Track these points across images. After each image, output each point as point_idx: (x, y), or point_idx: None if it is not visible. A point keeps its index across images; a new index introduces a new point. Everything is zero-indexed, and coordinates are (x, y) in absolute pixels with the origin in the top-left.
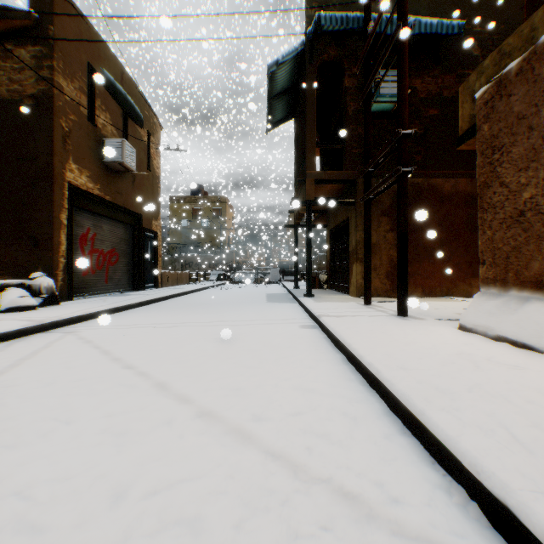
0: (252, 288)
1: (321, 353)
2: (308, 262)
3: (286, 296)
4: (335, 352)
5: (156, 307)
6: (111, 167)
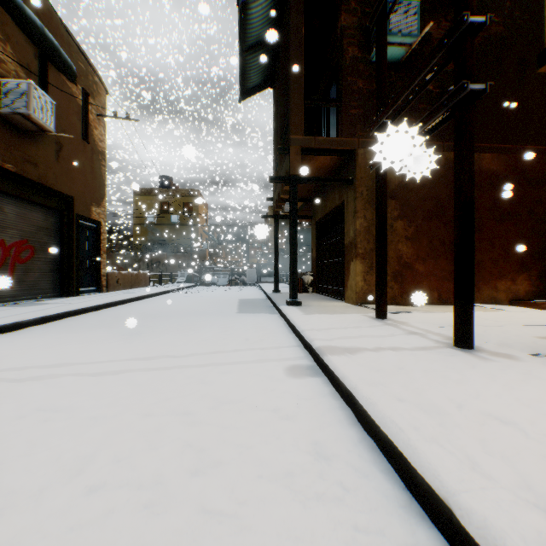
0: (223, 291)
1: (365, 513)
2: (293, 258)
3: (264, 302)
4: (401, 502)
5: (68, 324)
6: (15, 122)
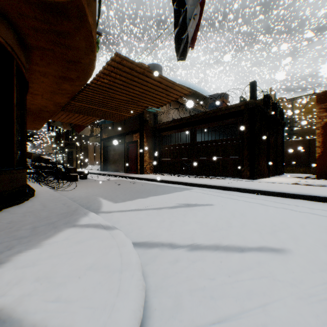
0: None
1: None
2: (63, 161)
3: None
4: None
5: None
6: None
